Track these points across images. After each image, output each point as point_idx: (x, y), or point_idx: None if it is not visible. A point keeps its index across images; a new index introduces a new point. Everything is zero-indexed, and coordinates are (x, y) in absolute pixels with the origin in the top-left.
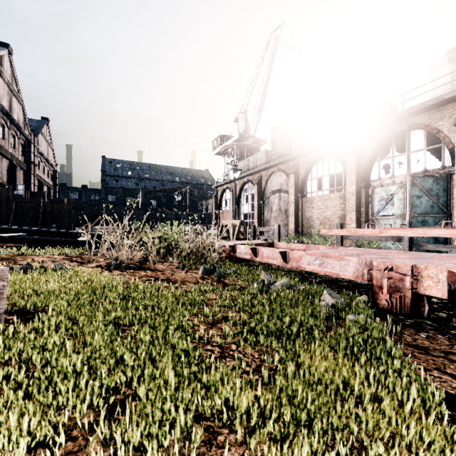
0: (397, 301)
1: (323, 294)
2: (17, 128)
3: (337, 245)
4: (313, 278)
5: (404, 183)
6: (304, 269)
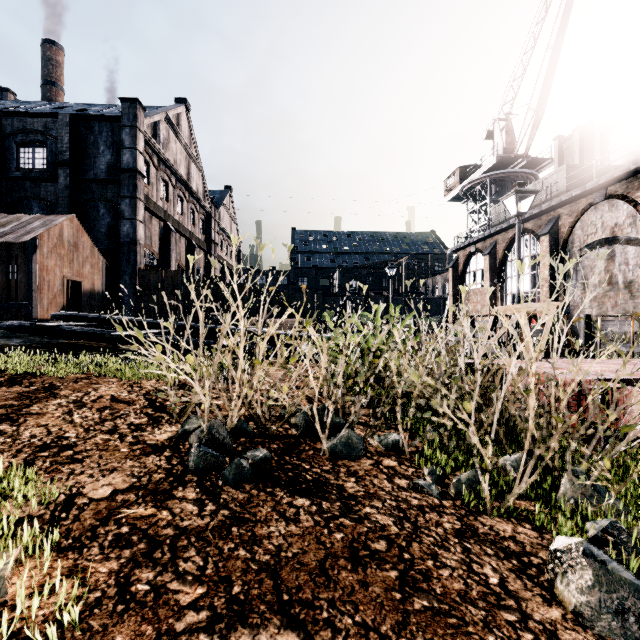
0: None
1: None
2: (196, 200)
3: None
4: None
5: None
6: None
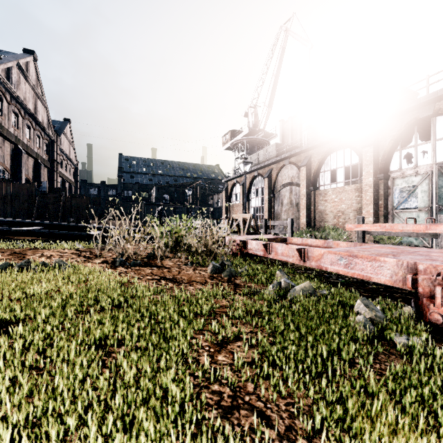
0: None
1: (356, 304)
2: (41, 129)
3: (358, 241)
4: (334, 278)
5: (429, 173)
6: (326, 269)
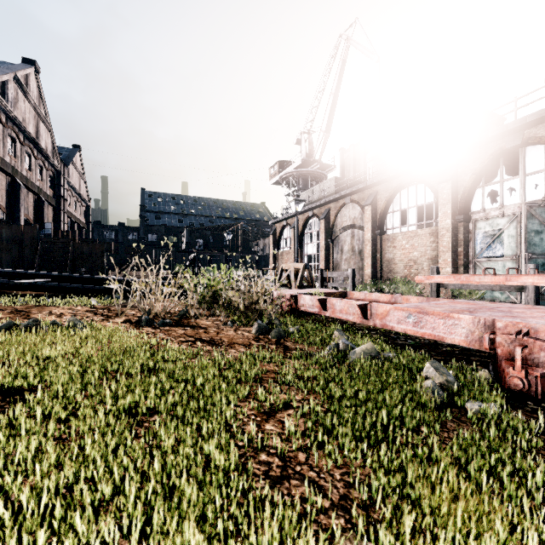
0: (538, 380)
1: (425, 368)
2: (45, 158)
3: (431, 295)
4: (402, 340)
5: (517, 215)
6: (392, 329)
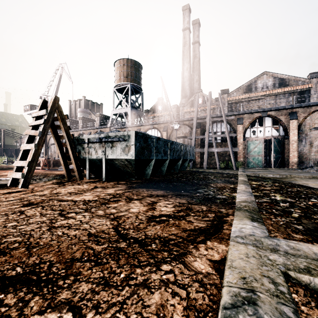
0: None
1: None
2: None
3: None
4: None
5: None
6: None
